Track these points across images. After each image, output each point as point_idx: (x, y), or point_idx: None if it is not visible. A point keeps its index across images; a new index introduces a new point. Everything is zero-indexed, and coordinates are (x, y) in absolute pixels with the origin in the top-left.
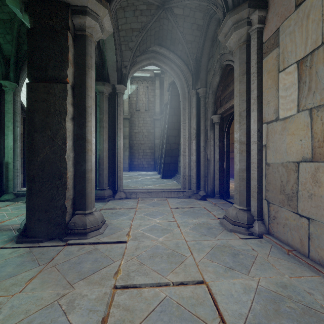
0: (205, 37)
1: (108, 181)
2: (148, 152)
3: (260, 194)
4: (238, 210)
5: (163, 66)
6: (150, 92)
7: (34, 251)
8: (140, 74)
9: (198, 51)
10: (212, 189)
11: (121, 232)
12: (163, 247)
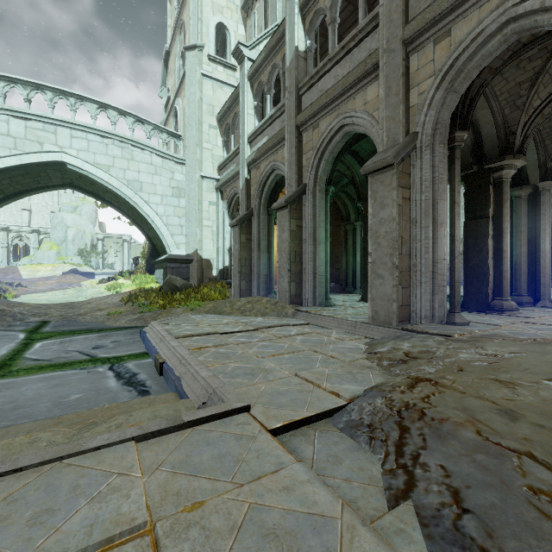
0: None
1: (526, 288)
2: None
3: None
4: None
5: None
6: None
7: (470, 313)
8: None
9: None
10: None
11: (532, 316)
12: None
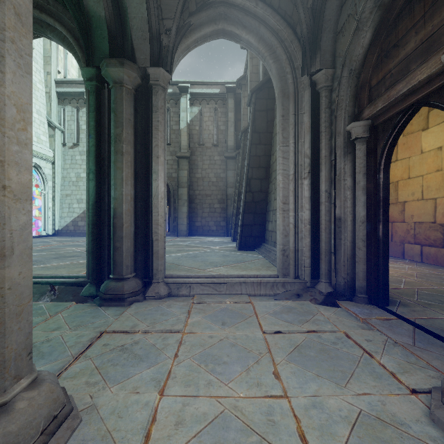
0: None
1: (133, 261)
2: (217, 208)
3: None
4: None
5: (242, 35)
6: (220, 117)
7: None
8: (206, 90)
9: None
10: (348, 282)
11: None
12: None
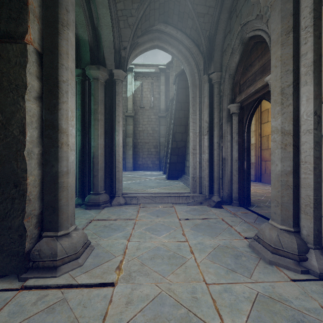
0: (221, 8)
1: (104, 184)
2: (153, 151)
3: (318, 210)
4: (279, 231)
5: (169, 49)
6: (155, 88)
7: None
8: (145, 70)
9: (212, 27)
10: (229, 194)
11: (109, 263)
12: (171, 301)
